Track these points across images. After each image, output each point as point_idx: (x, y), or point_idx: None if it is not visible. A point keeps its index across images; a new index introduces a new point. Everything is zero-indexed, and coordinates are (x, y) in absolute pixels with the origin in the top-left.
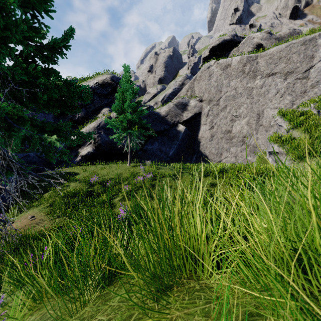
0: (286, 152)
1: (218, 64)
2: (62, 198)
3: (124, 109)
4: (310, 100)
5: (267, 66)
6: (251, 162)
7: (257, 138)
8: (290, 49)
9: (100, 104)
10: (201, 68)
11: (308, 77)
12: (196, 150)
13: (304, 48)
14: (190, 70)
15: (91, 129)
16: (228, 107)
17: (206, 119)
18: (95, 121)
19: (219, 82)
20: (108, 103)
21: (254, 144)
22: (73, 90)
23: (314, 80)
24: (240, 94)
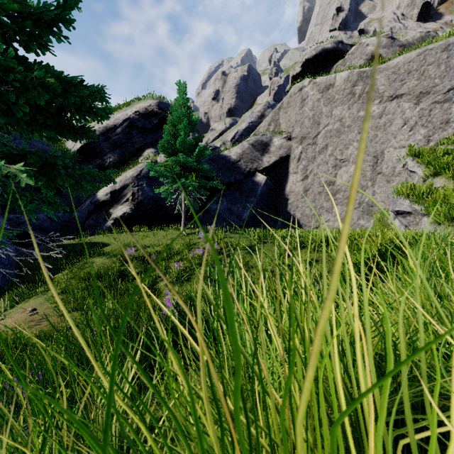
0: (424, 211)
1: (315, 85)
2: (80, 282)
3: (176, 148)
4: None
5: (388, 85)
6: (364, 228)
7: (374, 193)
8: (425, 59)
9: (142, 142)
10: (289, 91)
11: (452, 99)
12: (282, 211)
13: (447, 56)
14: (273, 96)
15: (128, 180)
16: (330, 146)
17: (297, 165)
18: (134, 167)
19: (317, 110)
20: (153, 141)
21: (368, 201)
22: (74, 92)
23: None
24: (348, 127)
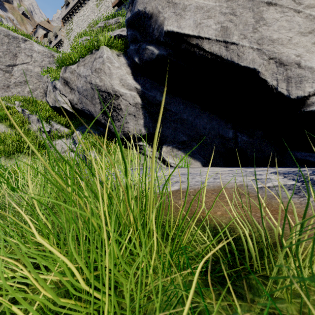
0: None
1: None
2: None
3: None
4: (15, 97)
5: None
6: None
7: None
8: None
9: None
10: None
11: (12, 73)
12: None
13: (8, 41)
14: None
15: None
16: None
17: None
18: None
19: None
20: None
21: None
22: None
23: (18, 79)
24: None
